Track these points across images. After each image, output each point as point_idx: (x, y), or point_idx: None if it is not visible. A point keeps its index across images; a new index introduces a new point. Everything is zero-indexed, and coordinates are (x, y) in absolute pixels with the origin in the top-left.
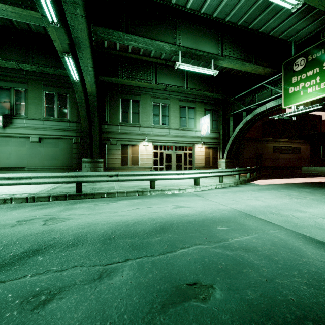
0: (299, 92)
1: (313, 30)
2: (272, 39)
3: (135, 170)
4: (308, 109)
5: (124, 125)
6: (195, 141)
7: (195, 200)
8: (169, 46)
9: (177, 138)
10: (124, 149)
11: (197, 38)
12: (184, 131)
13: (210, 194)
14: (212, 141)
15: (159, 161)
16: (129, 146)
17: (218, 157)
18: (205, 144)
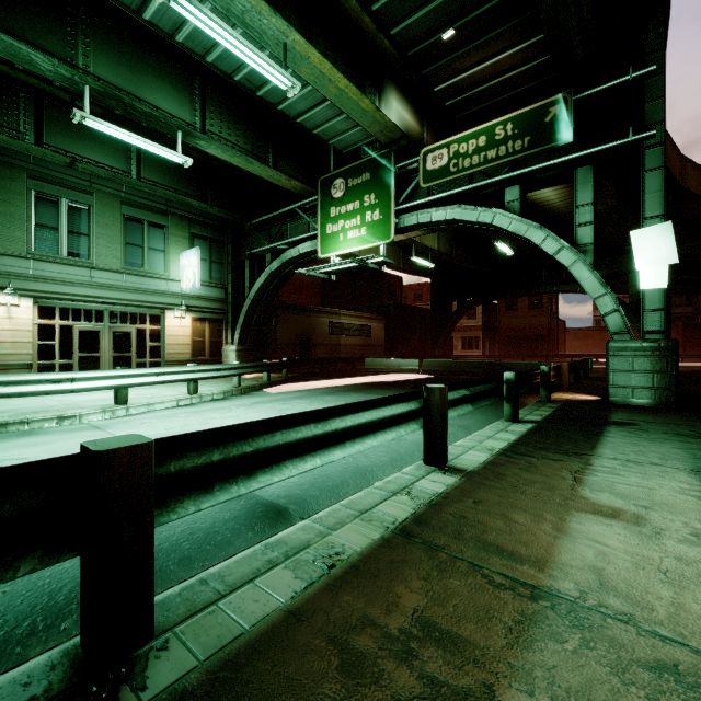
0: (339, 235)
1: (360, 138)
2: (305, 131)
3: None
4: (345, 266)
5: None
6: (168, 304)
7: (69, 440)
8: (51, 62)
9: (116, 292)
10: None
11: (140, 72)
12: (137, 278)
13: (134, 422)
14: (209, 307)
15: (58, 349)
16: None
17: (223, 341)
18: (194, 312)
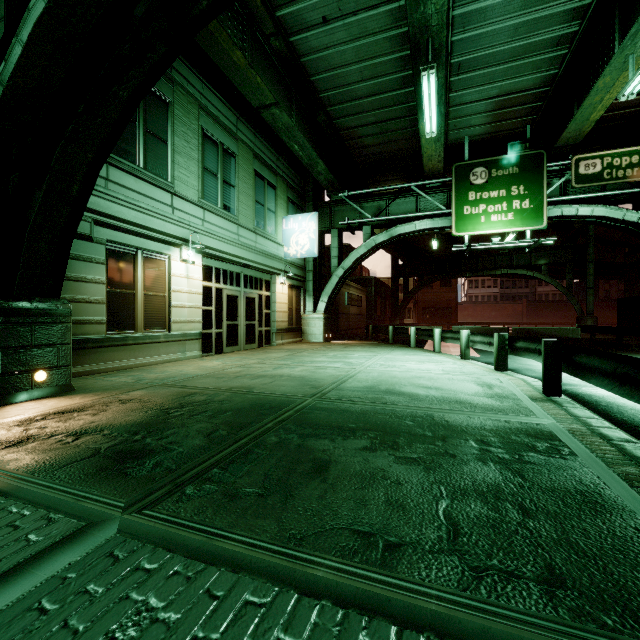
0: (480, 217)
1: (474, 134)
2: None
3: (158, 347)
4: (505, 245)
5: (122, 168)
6: (278, 269)
7: None
8: (438, 6)
9: (252, 254)
10: (120, 265)
11: None
12: (263, 240)
13: None
14: (297, 274)
15: (214, 316)
16: (136, 256)
17: (301, 309)
18: (289, 279)
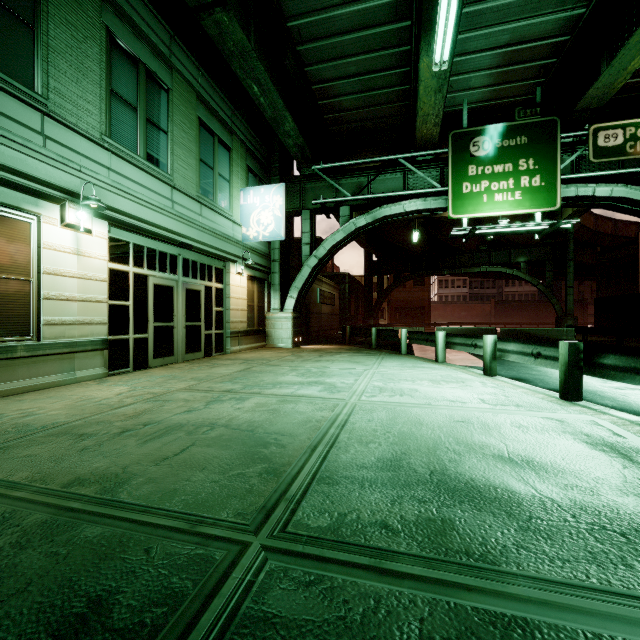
0: (481, 196)
1: (471, 101)
2: None
3: (12, 366)
4: (514, 229)
5: None
6: (233, 255)
7: None
8: None
9: (194, 230)
10: None
11: None
12: (211, 214)
13: None
14: (259, 263)
15: (132, 315)
16: None
17: (265, 306)
18: (249, 269)
